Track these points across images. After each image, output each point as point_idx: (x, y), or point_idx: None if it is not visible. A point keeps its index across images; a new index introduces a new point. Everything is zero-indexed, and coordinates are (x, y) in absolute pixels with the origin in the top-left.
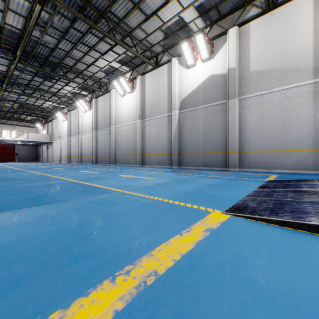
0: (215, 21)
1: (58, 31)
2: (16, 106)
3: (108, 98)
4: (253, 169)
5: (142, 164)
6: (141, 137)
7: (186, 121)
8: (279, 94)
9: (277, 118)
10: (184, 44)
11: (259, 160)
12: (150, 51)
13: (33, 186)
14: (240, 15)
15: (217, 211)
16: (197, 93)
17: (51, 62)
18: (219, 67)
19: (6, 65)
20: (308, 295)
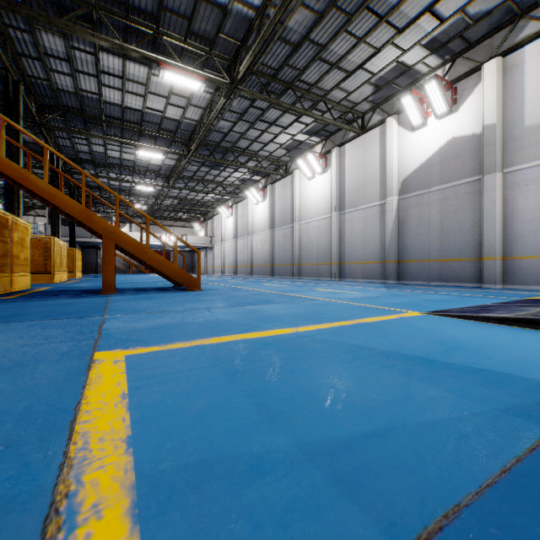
0: (459, 52)
1: (236, 113)
2: (174, 203)
3: (290, 183)
4: (529, 286)
5: (339, 277)
6: (339, 238)
7: (410, 211)
8: None
9: None
10: (406, 98)
11: None
12: (353, 112)
13: (245, 294)
14: (506, 37)
15: (416, 312)
16: (428, 168)
17: (222, 148)
18: (467, 124)
19: (175, 159)
20: (433, 328)
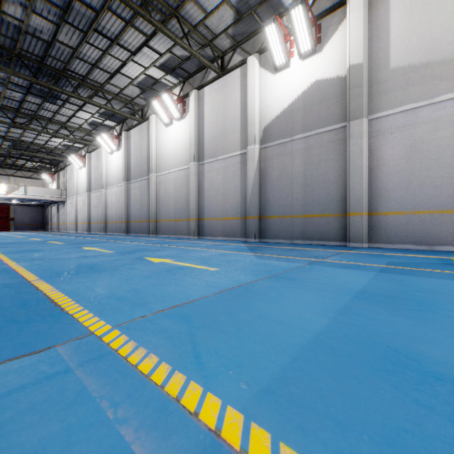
0: None
1: (53, 6)
2: (7, 145)
3: (146, 130)
4: (396, 244)
5: (198, 235)
6: (198, 191)
7: (272, 162)
8: (449, 107)
9: (444, 150)
10: (270, 27)
11: (408, 229)
12: (212, 46)
13: None
14: None
15: None
16: (291, 113)
17: (49, 68)
18: (331, 66)
19: None
20: None
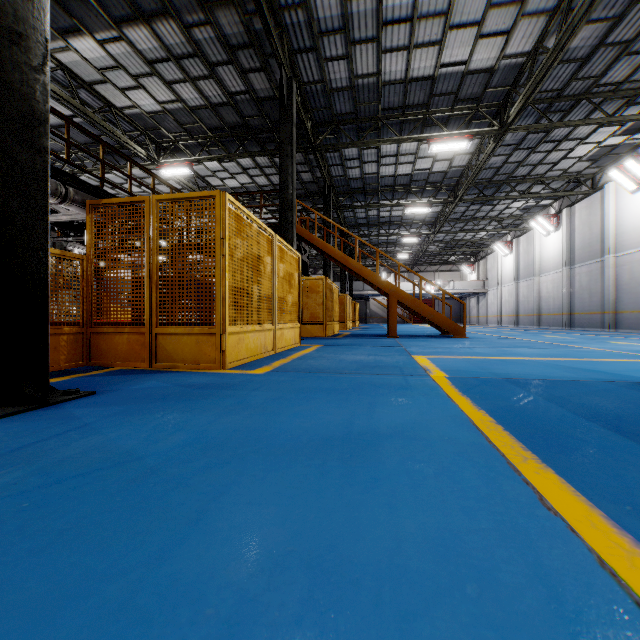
0: None
1: (510, 146)
2: (439, 247)
3: (598, 202)
4: None
5: None
6: None
7: None
8: None
9: None
10: None
11: None
12: None
13: (509, 342)
14: None
15: None
16: None
17: (494, 183)
18: None
19: (441, 205)
20: None
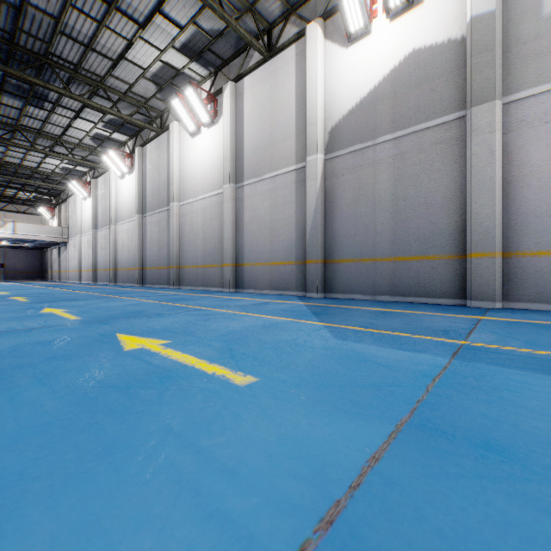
0: None
1: None
2: None
3: (166, 143)
4: None
5: (236, 287)
6: (235, 225)
7: (343, 179)
8: None
9: None
10: None
11: None
12: (254, 13)
13: None
14: None
15: None
16: (373, 104)
17: (24, 50)
18: (439, 24)
19: None
20: None
